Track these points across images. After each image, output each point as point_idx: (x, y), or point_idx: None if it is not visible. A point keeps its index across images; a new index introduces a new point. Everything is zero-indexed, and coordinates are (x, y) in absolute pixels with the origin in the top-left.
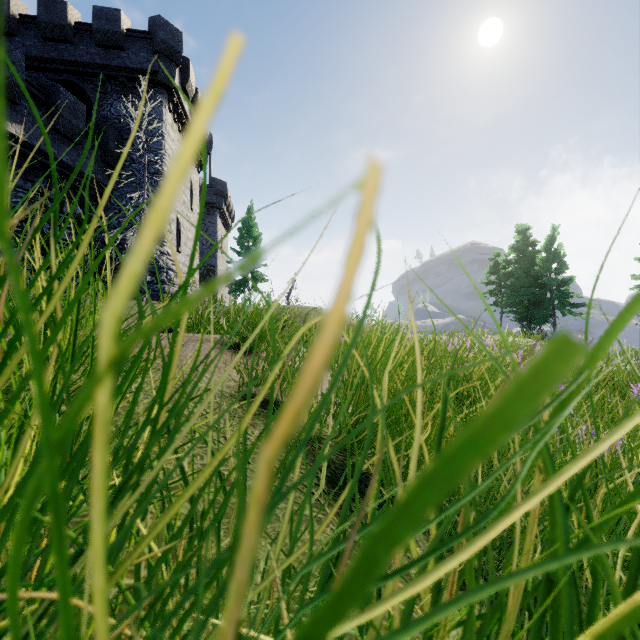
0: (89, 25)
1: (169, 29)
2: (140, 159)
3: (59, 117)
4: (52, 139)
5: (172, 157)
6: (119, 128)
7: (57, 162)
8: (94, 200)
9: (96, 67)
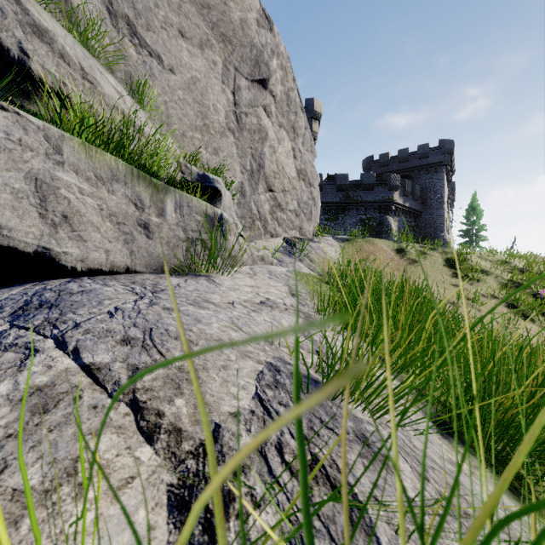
0: (414, 152)
1: (449, 142)
2: (434, 198)
3: (415, 195)
4: (412, 202)
5: (445, 192)
6: (425, 187)
7: (412, 209)
8: (416, 218)
9: (417, 167)
